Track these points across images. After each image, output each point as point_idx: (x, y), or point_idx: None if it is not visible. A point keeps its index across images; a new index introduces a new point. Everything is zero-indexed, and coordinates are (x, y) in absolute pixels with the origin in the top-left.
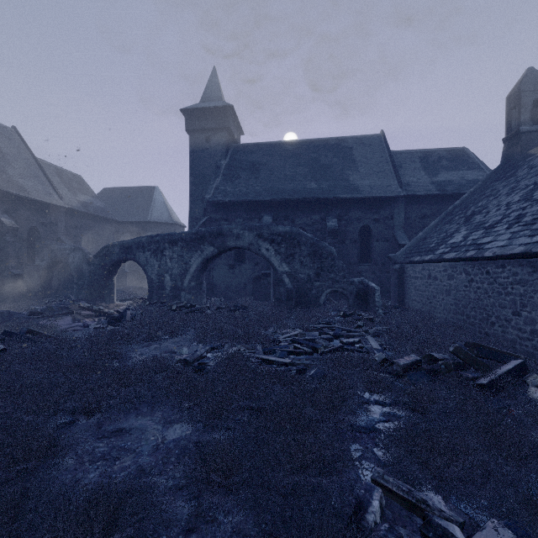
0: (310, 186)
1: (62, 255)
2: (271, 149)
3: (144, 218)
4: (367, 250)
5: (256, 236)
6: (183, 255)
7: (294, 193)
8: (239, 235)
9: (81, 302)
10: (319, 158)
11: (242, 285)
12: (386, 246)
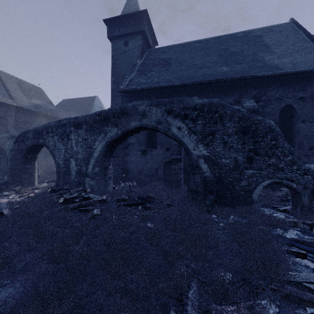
0: (222, 70)
1: (1, 142)
2: (180, 48)
3: None
4: (289, 133)
5: (165, 112)
6: (87, 139)
7: (205, 77)
8: (144, 113)
9: None
10: (227, 48)
11: (153, 169)
12: None
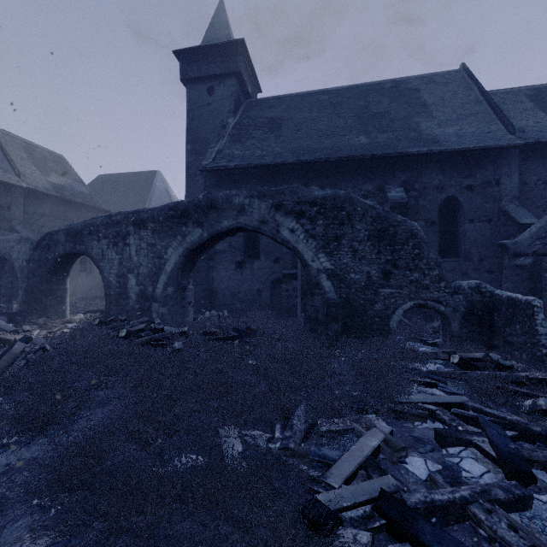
0: (358, 141)
1: (5, 248)
2: (297, 101)
3: (140, 207)
4: (452, 238)
5: (273, 207)
6: (155, 244)
7: (333, 152)
8: (242, 207)
9: (0, 317)
10: (368, 105)
11: (255, 292)
12: (486, 230)
